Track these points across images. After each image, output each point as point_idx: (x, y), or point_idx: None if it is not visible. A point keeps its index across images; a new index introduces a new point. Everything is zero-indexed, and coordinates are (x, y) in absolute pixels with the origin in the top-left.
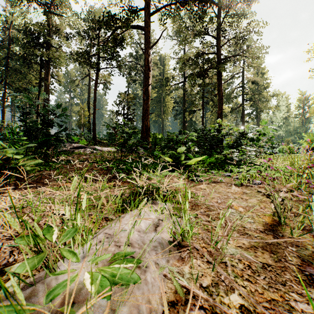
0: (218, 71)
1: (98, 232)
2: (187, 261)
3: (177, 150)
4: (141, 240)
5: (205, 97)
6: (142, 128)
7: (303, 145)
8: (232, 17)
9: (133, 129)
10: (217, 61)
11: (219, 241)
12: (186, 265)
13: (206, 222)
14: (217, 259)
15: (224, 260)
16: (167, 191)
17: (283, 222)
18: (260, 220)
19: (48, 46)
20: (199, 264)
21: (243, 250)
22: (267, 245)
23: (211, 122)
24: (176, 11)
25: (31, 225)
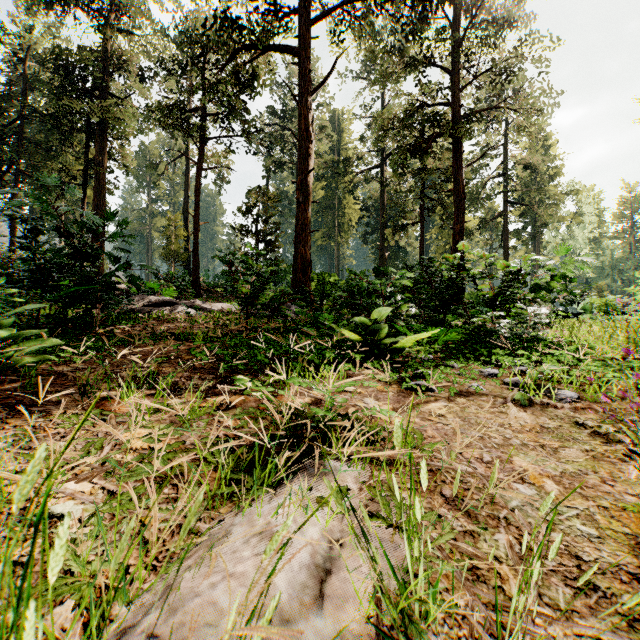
0: (454, 143)
1: (147, 591)
2: None
3: (372, 314)
4: None
5: (427, 197)
6: (294, 262)
7: (637, 297)
8: (485, 28)
9: (272, 267)
10: (452, 121)
11: None
12: None
13: (468, 547)
14: None
15: None
16: (352, 428)
17: None
18: (617, 529)
19: (103, 95)
20: None
21: None
22: None
23: (438, 249)
24: (366, 15)
25: None
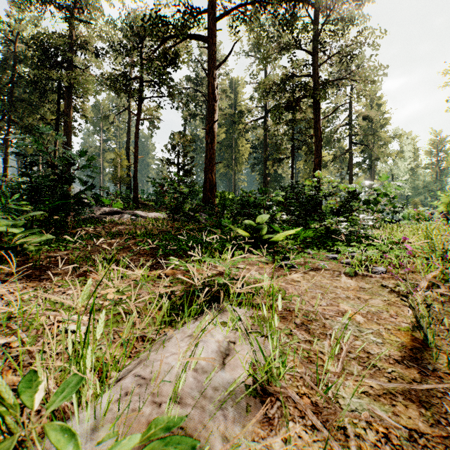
0: (314, 102)
1: (128, 366)
2: (278, 426)
3: (257, 219)
4: (199, 387)
5: (296, 139)
6: (204, 184)
7: (439, 209)
8: (335, 23)
9: (190, 188)
10: (313, 87)
11: (331, 385)
12: (276, 435)
13: (306, 346)
14: (330, 420)
15: (343, 424)
16: (242, 287)
17: (432, 344)
18: (393, 339)
19: (70, 67)
20: (300, 433)
21: (371, 401)
22: (410, 389)
23: (304, 175)
24: (254, 14)
25: (19, 353)
